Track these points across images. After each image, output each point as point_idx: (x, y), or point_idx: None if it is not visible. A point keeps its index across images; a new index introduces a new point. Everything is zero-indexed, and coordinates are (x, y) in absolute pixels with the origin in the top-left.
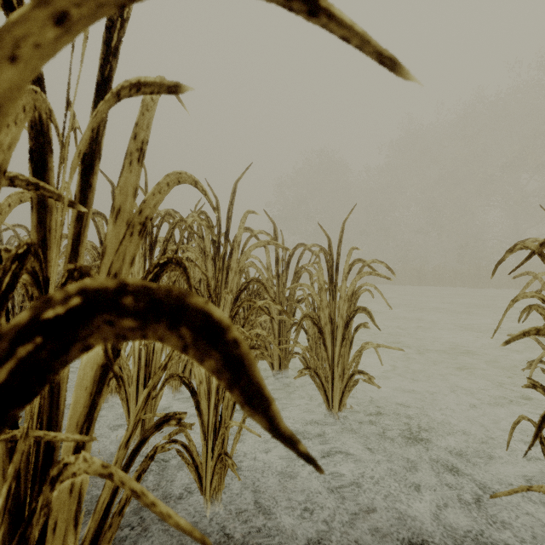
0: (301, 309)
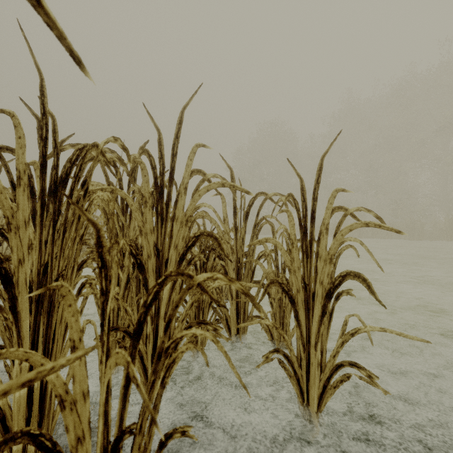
0: (262, 266)
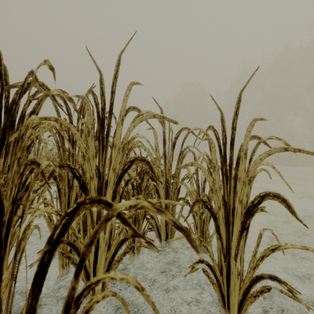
0: (186, 186)
